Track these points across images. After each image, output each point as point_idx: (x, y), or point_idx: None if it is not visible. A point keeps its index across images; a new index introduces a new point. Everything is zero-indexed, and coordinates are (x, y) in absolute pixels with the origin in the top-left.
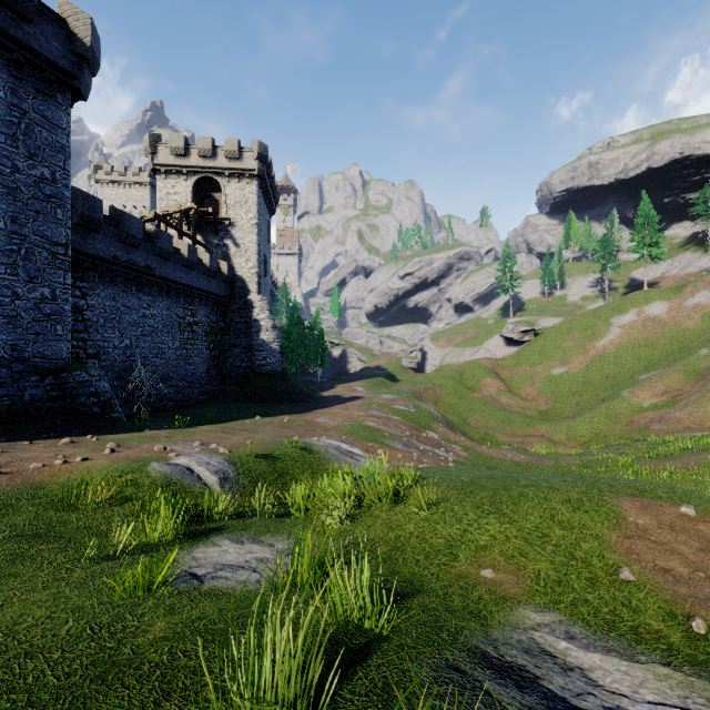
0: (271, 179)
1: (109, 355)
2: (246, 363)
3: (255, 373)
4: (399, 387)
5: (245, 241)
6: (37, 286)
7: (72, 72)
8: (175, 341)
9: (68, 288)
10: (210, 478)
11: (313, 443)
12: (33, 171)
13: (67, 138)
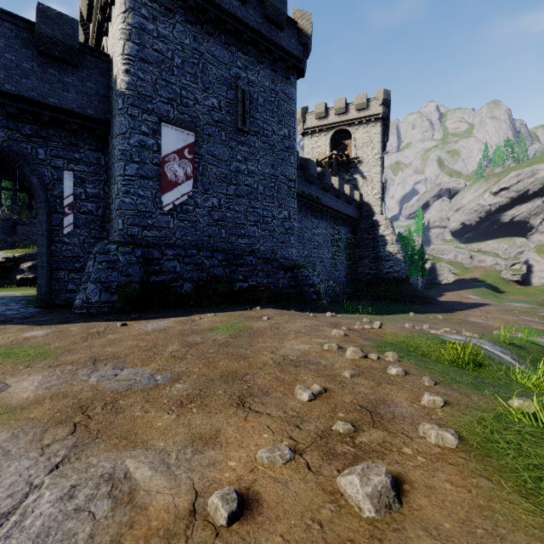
0: (387, 120)
1: (298, 261)
2: (374, 271)
3: (383, 279)
4: (511, 298)
5: (370, 173)
6: (282, 210)
7: (300, 58)
8: (329, 252)
9: (295, 211)
10: (505, 357)
11: (527, 338)
12: (280, 132)
13: (295, 106)
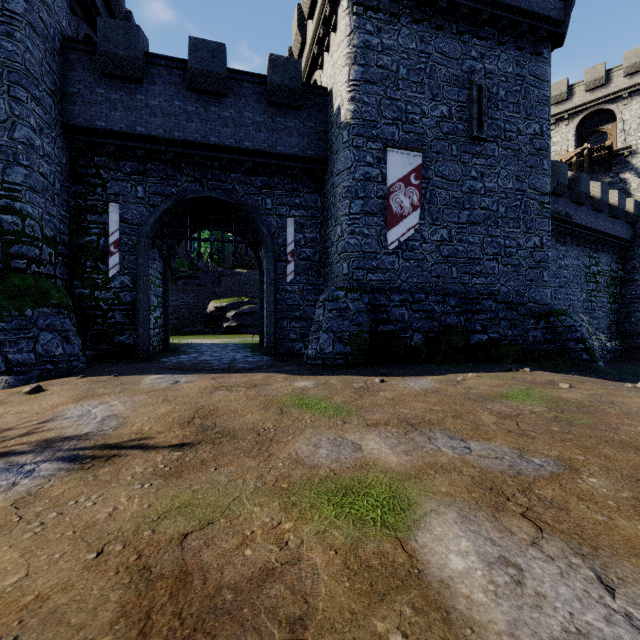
0: None
1: None
2: None
3: None
4: None
5: None
6: (530, 236)
7: (559, 19)
8: (582, 292)
9: (549, 236)
10: None
11: None
12: (528, 130)
13: (548, 89)
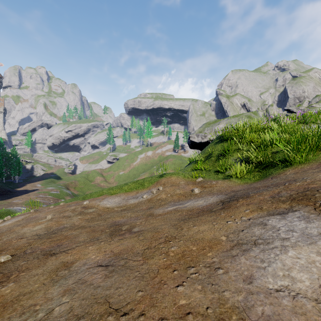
0: None
1: None
2: None
3: None
4: (60, 182)
5: None
6: None
7: None
8: None
9: None
10: None
11: (11, 209)
12: None
13: None
